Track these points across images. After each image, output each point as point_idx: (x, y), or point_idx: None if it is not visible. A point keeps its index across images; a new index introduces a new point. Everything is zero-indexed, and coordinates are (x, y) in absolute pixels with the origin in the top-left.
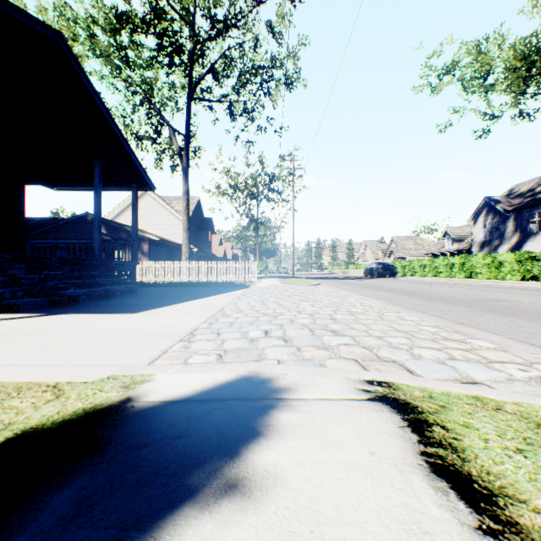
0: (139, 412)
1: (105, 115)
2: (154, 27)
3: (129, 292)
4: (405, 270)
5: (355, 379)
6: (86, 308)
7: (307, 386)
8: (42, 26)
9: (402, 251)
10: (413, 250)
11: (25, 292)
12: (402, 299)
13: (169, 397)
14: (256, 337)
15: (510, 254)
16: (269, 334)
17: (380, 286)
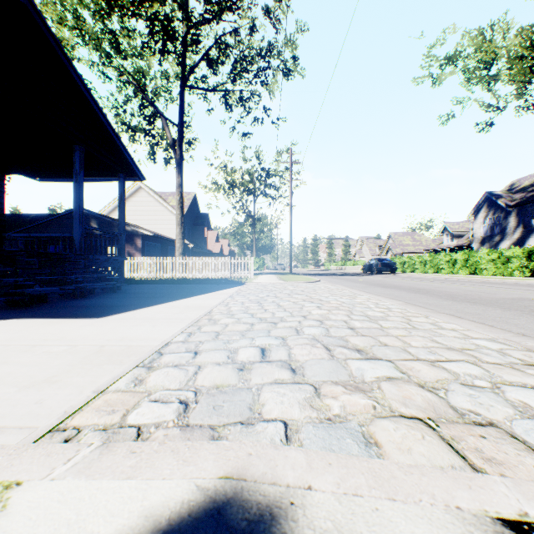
0: None
1: (85, 94)
2: (145, 11)
3: (111, 289)
4: (404, 266)
5: (479, 519)
6: (47, 311)
7: None
8: None
9: (400, 247)
10: (411, 246)
11: None
12: (419, 299)
13: None
14: (248, 362)
15: (517, 250)
16: (267, 355)
17: (385, 282)
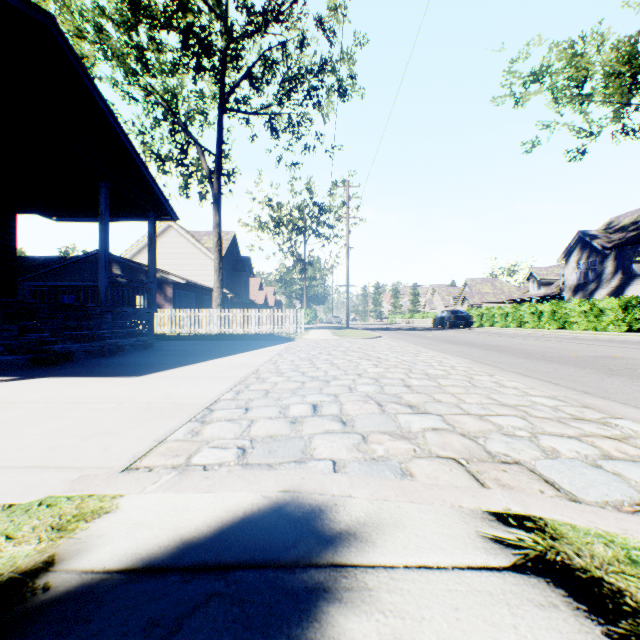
0: (52, 607)
1: (112, 124)
2: (177, 22)
3: (142, 346)
4: (482, 319)
5: (473, 511)
6: (78, 369)
7: (389, 530)
8: (26, 4)
9: (478, 297)
10: (491, 296)
11: (5, 348)
12: (490, 356)
13: (127, 559)
14: (300, 416)
15: (613, 300)
16: (318, 410)
17: (456, 339)
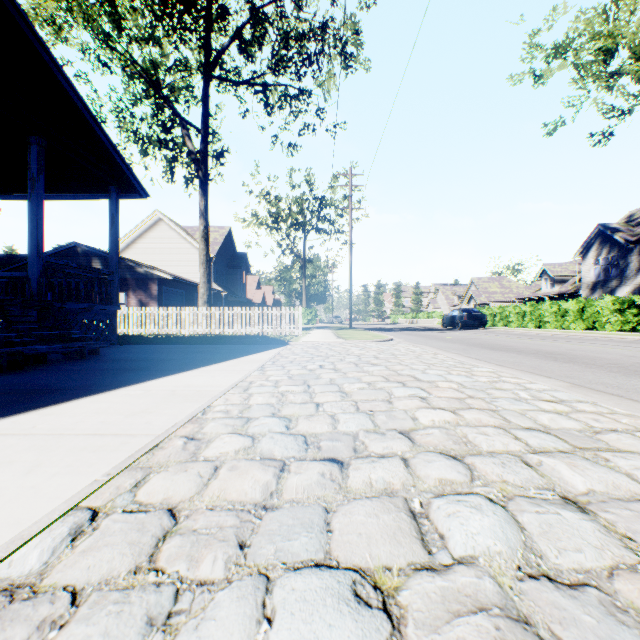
0: None
1: (40, 54)
2: None
3: (78, 354)
4: (495, 318)
5: None
6: None
7: None
8: None
9: (485, 295)
10: (499, 294)
11: None
12: (579, 373)
13: None
14: None
15: None
16: None
17: (486, 342)
